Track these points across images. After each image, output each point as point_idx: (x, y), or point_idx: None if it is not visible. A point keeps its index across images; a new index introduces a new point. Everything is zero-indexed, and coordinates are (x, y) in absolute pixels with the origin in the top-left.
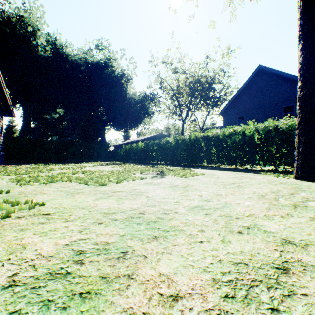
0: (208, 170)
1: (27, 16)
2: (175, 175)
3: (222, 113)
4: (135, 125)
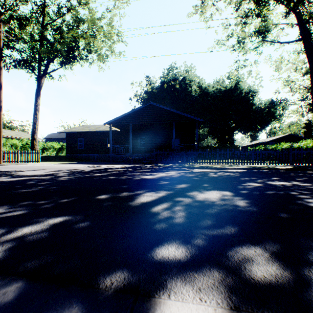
0: None
1: (186, 75)
2: None
3: None
4: (261, 128)
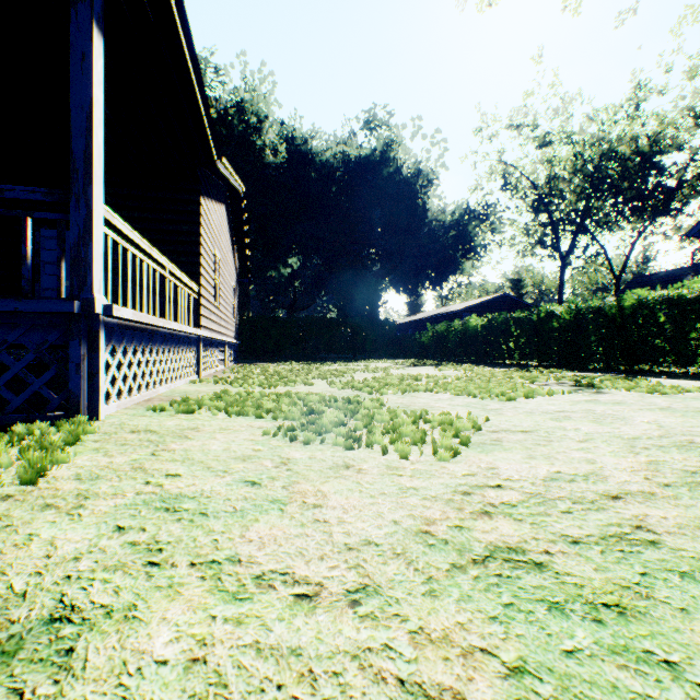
0: (694, 382)
1: (248, 98)
2: (628, 390)
3: (698, 232)
4: (440, 279)
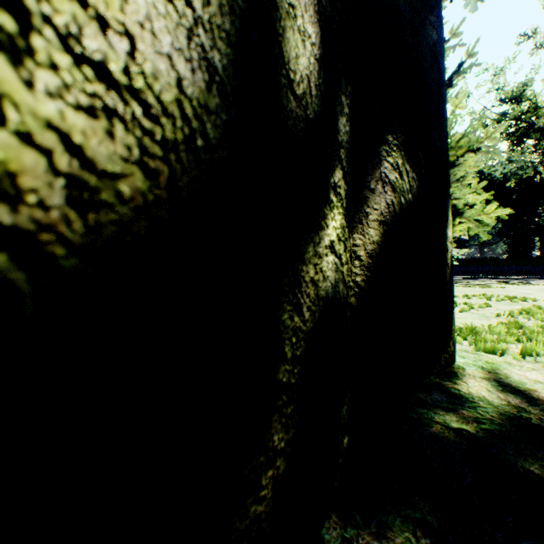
0: None
1: None
2: None
3: None
4: None
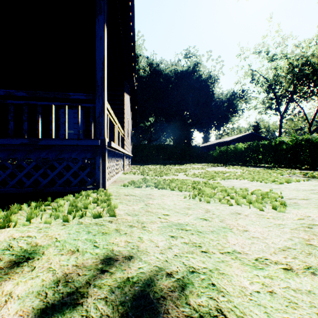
0: None
1: None
2: None
3: None
4: (219, 126)
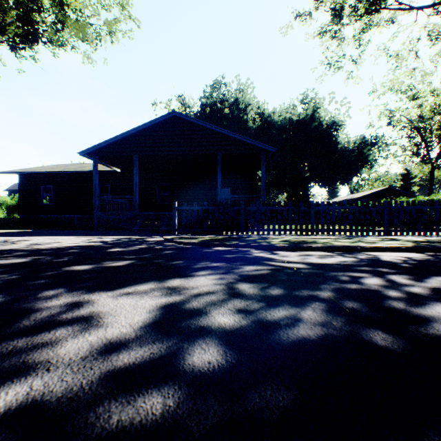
0: None
1: (240, 96)
2: None
3: None
4: (347, 179)
